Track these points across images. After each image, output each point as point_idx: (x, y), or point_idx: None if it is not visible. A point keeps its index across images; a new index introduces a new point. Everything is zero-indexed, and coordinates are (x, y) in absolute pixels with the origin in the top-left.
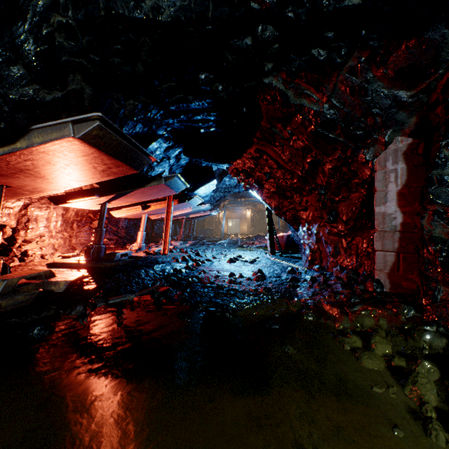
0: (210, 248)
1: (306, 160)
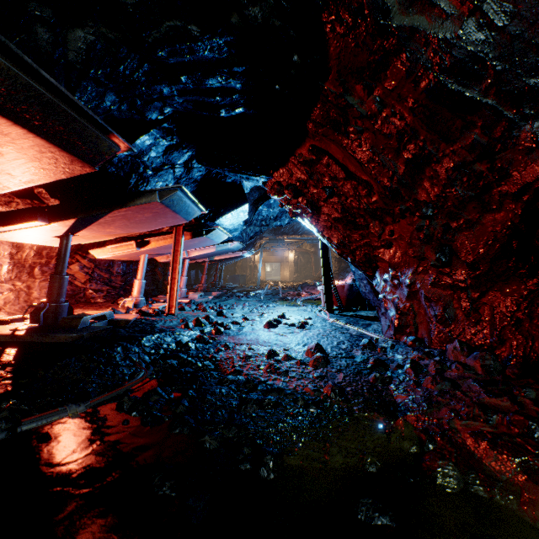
0: (242, 301)
1: (403, 156)
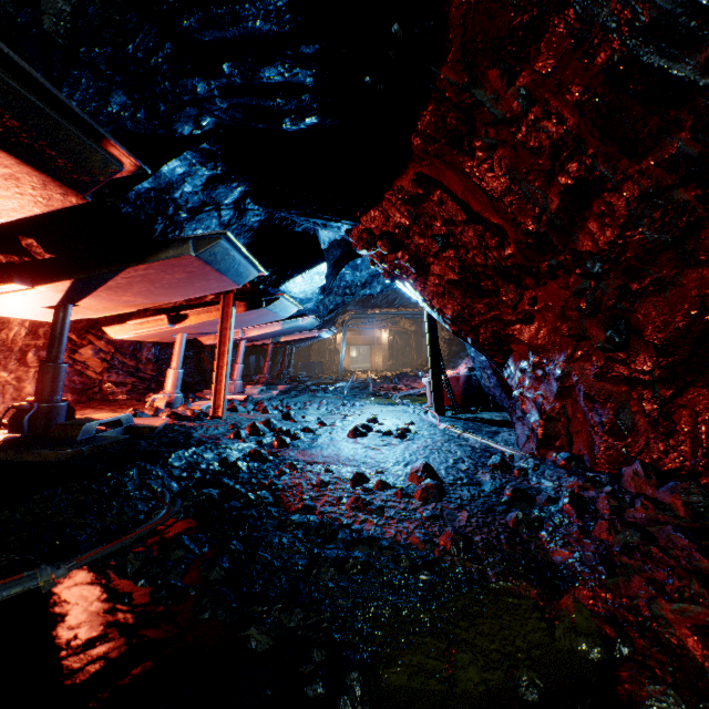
0: (317, 398)
1: (558, 182)
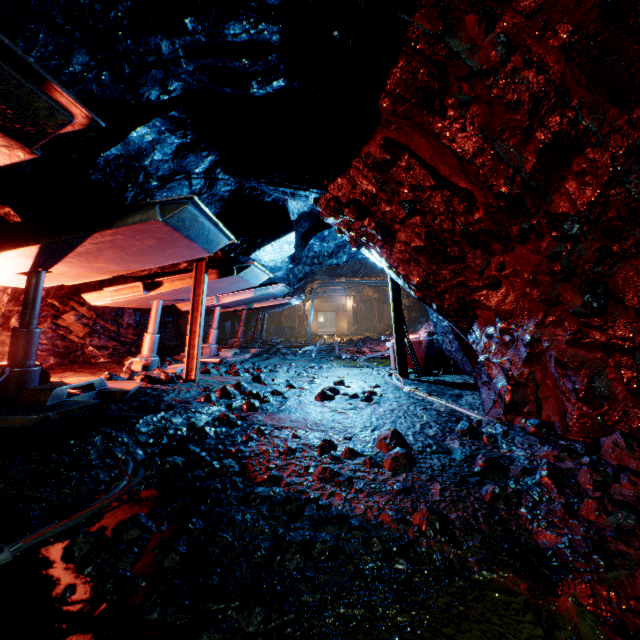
0: (287, 360)
1: (536, 138)
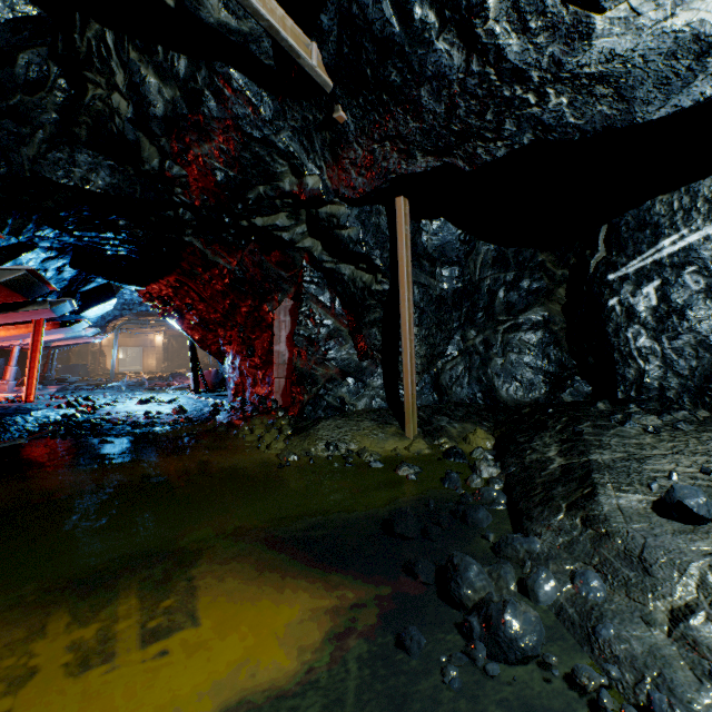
0: (98, 393)
1: (226, 301)
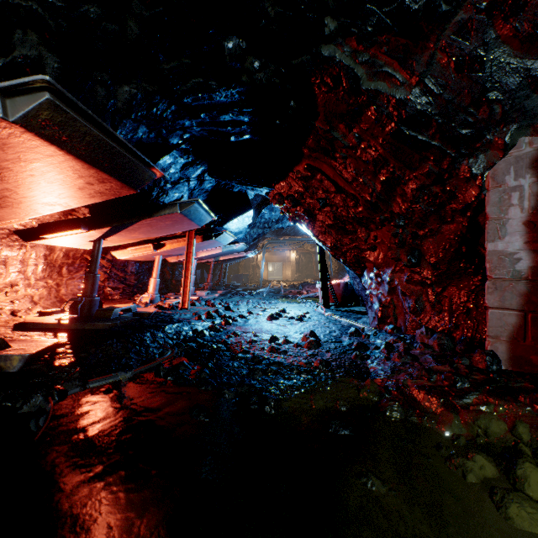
0: (246, 298)
1: (378, 177)
